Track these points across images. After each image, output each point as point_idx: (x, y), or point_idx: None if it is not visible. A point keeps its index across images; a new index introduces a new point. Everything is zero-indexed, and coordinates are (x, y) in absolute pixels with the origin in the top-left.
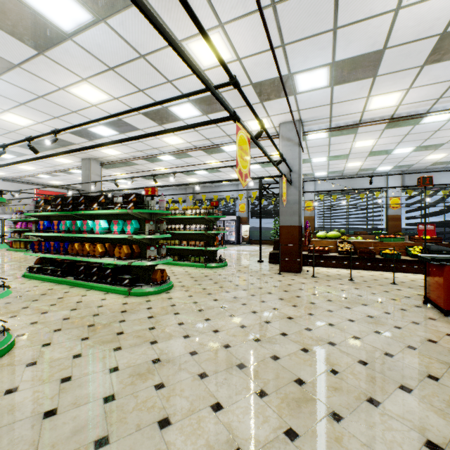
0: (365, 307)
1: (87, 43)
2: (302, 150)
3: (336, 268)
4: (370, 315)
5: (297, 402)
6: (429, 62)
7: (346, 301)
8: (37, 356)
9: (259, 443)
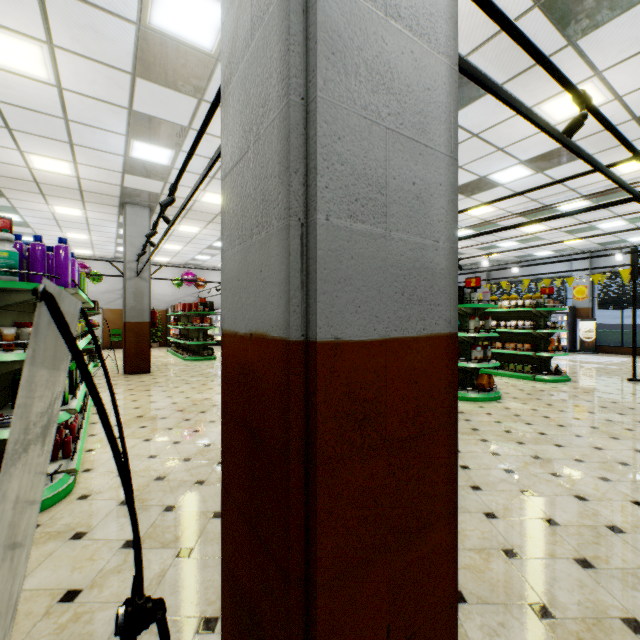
0: None
1: None
2: None
3: None
4: None
5: None
6: None
7: None
8: None
9: None
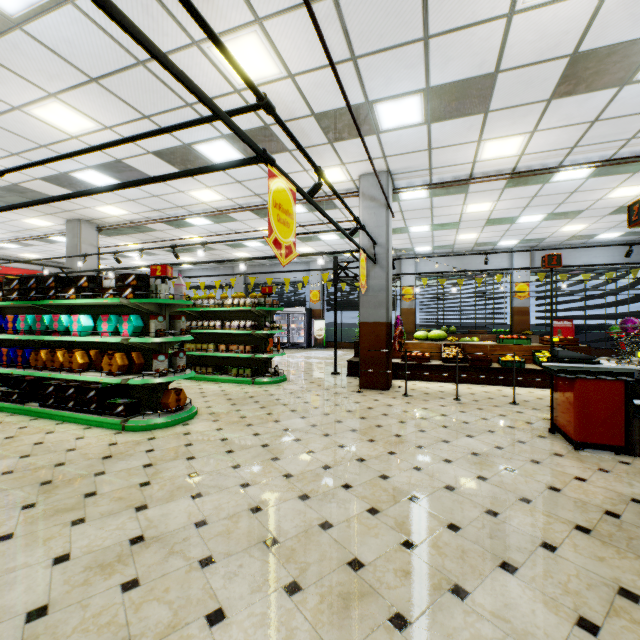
0: (471, 440)
1: (48, 36)
2: (392, 214)
3: (439, 382)
4: (476, 451)
5: (344, 600)
6: (557, 96)
7: (446, 431)
8: None
9: None
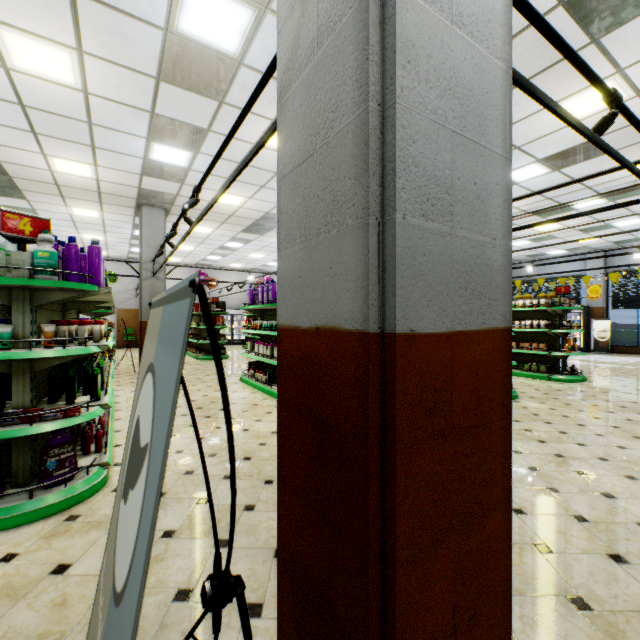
0: None
1: None
2: None
3: None
4: None
5: None
6: None
7: None
8: None
9: None
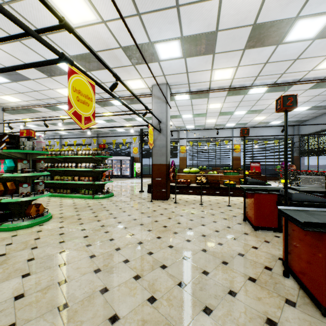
0: (203, 227)
1: None
2: (169, 106)
3: (194, 195)
4: (204, 234)
5: None
6: (248, 47)
7: (191, 222)
8: None
9: None
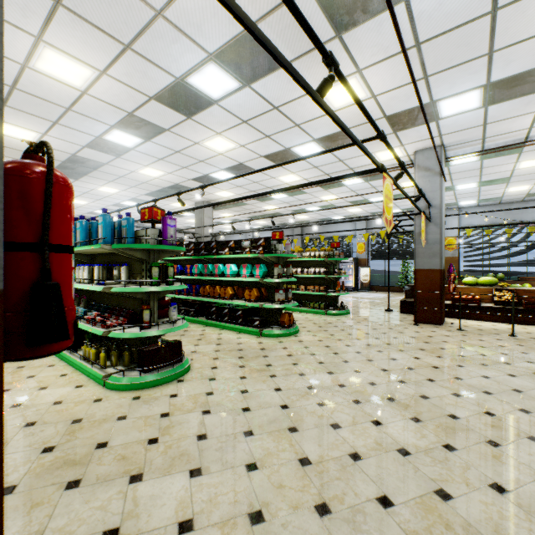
0: (532, 365)
1: (229, 105)
2: (444, 179)
3: (491, 321)
4: None
5: (452, 429)
6: None
7: (506, 357)
8: (213, 375)
9: (420, 448)
